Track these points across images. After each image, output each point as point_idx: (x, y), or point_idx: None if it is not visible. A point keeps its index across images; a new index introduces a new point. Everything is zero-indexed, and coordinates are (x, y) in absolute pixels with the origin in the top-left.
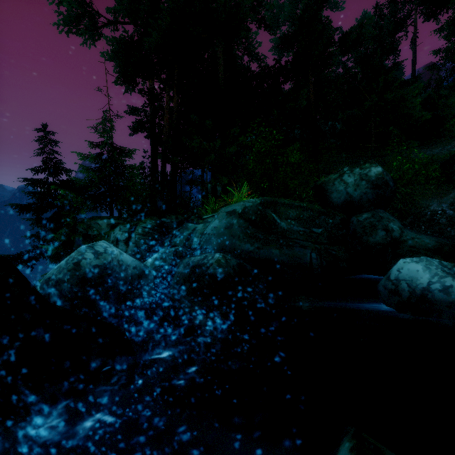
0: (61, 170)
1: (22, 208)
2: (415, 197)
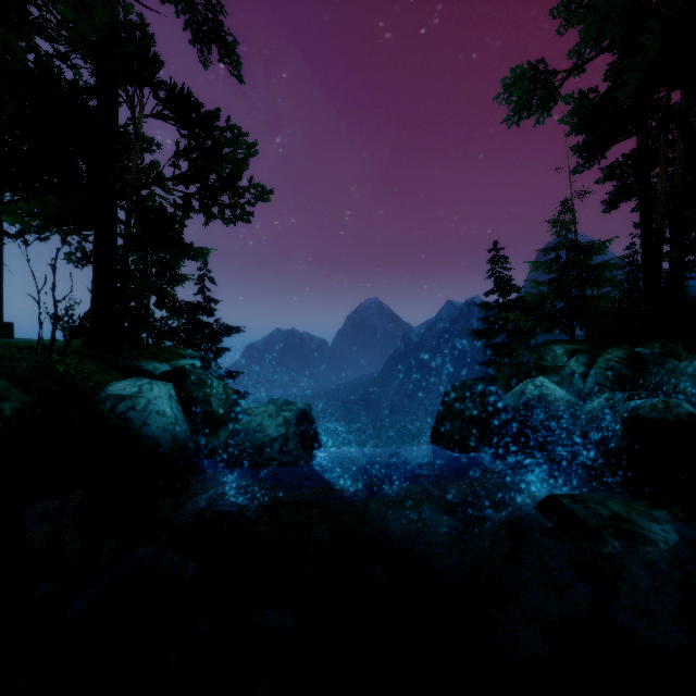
0: (511, 288)
1: (475, 334)
2: None
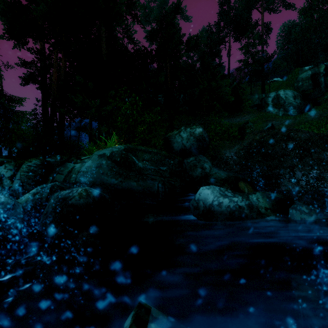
0: None
1: None
2: (219, 148)
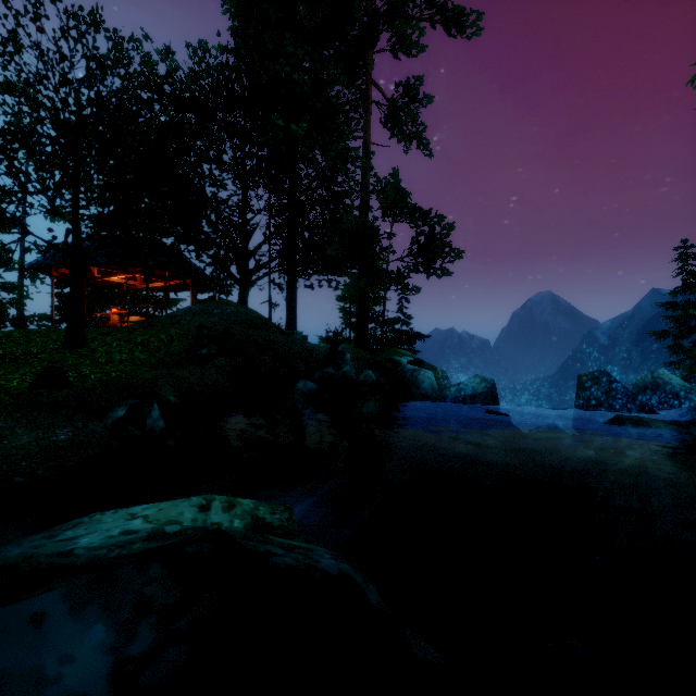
0: None
1: (659, 335)
2: None
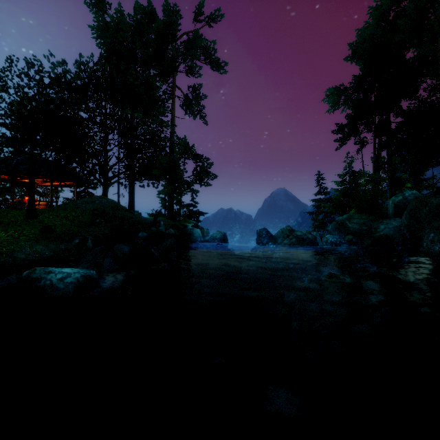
0: (326, 192)
1: (310, 214)
2: None
